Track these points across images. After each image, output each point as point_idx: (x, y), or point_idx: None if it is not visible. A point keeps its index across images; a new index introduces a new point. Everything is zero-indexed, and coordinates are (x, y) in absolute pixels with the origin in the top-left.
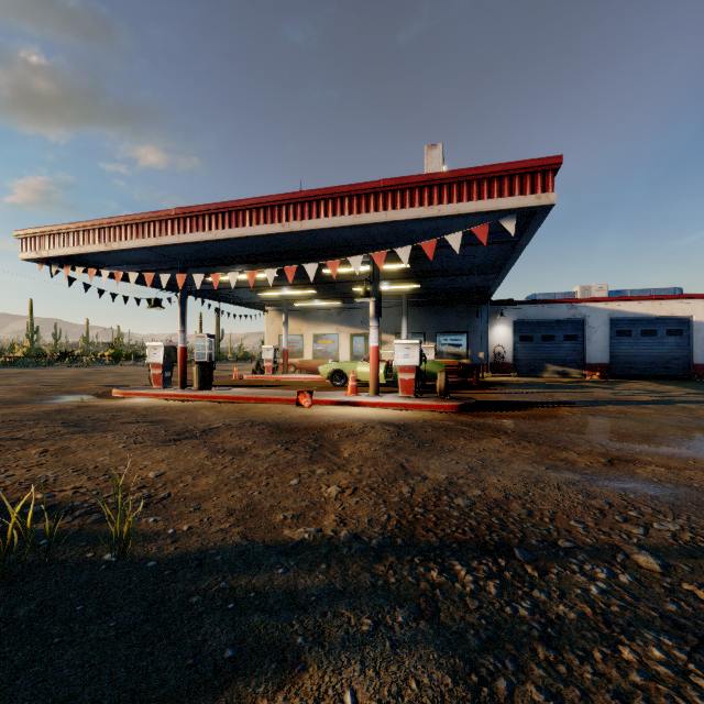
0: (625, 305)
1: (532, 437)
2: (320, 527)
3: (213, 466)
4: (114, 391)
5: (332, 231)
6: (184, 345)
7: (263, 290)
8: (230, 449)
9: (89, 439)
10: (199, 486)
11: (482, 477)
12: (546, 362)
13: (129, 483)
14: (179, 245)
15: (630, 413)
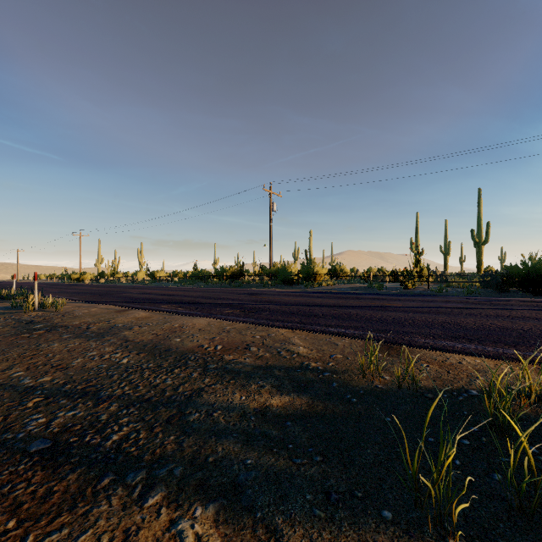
0: None
1: None
2: (164, 538)
3: None
4: None
5: None
6: None
7: None
8: None
9: None
10: None
11: None
12: None
13: None
14: None
15: None
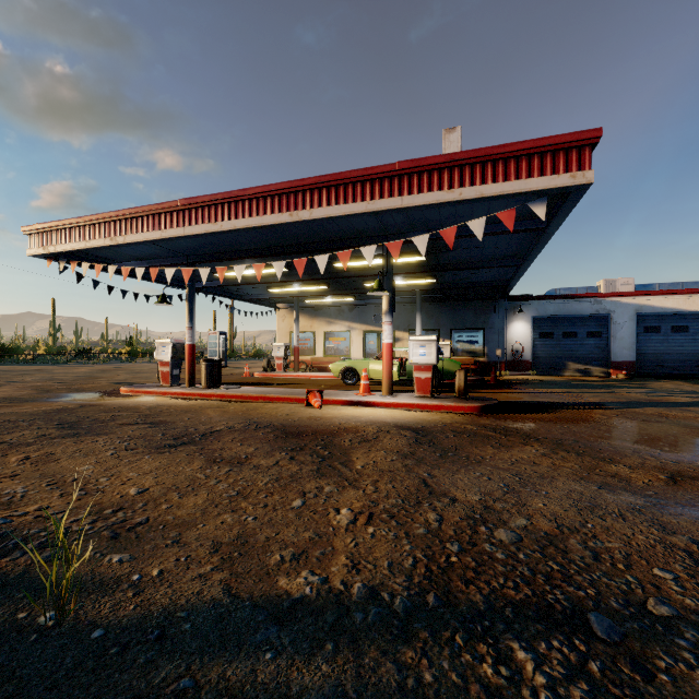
0: (653, 299)
1: (569, 445)
2: (326, 574)
3: (206, 481)
4: (123, 388)
5: (344, 221)
6: (192, 343)
7: (273, 287)
8: (228, 458)
9: (78, 444)
10: (185, 508)
11: (523, 500)
12: (567, 360)
13: (104, 502)
14: (185, 238)
15: (672, 416)
